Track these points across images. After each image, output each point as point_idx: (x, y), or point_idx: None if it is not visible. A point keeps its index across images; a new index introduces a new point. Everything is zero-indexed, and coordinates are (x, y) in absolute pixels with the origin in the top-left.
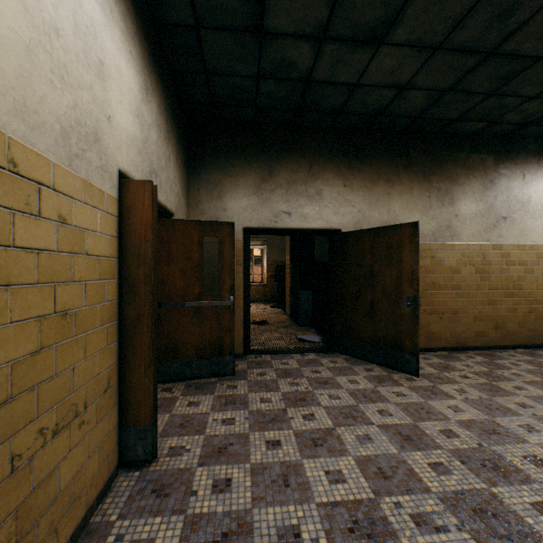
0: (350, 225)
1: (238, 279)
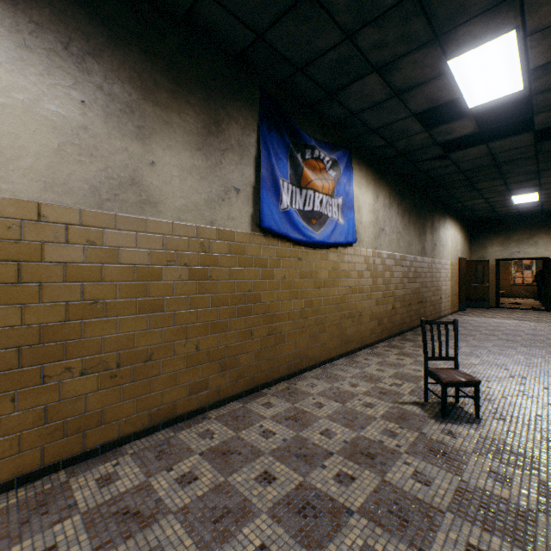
0: None
1: (492, 278)
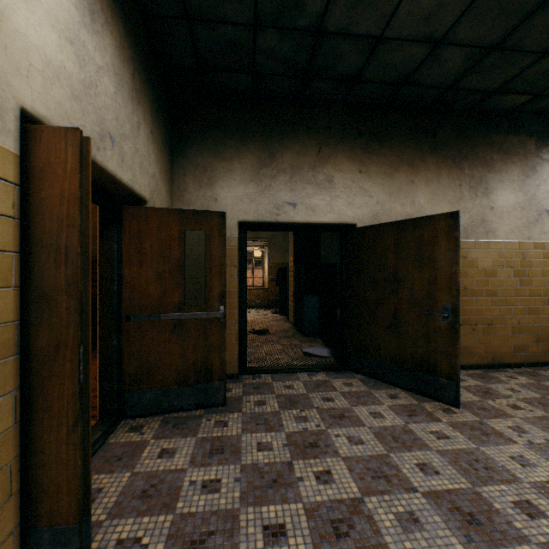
0: (367, 219)
1: (233, 284)
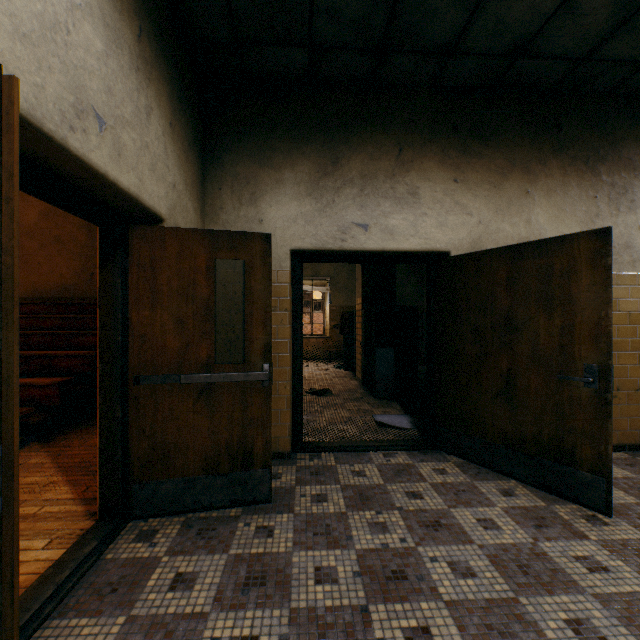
0: (465, 244)
1: (283, 332)
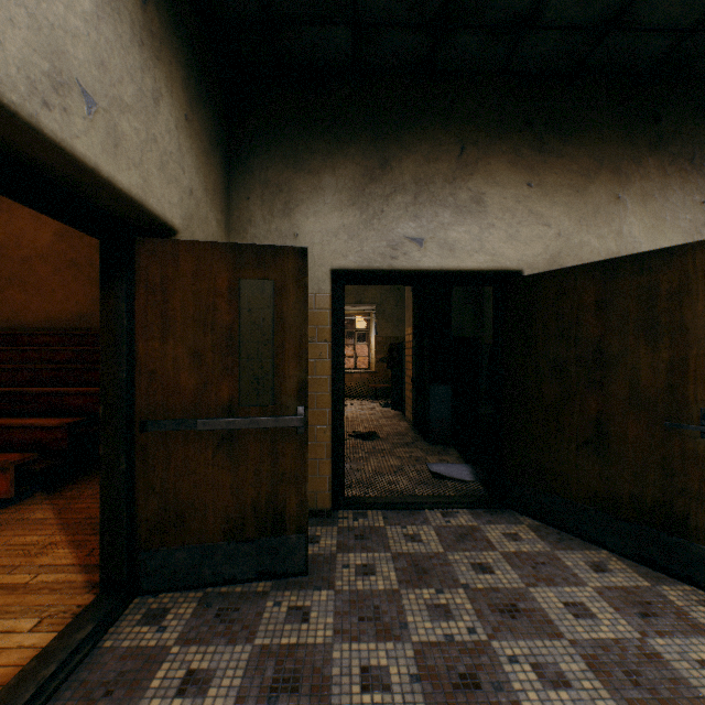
0: (541, 261)
1: (322, 368)
